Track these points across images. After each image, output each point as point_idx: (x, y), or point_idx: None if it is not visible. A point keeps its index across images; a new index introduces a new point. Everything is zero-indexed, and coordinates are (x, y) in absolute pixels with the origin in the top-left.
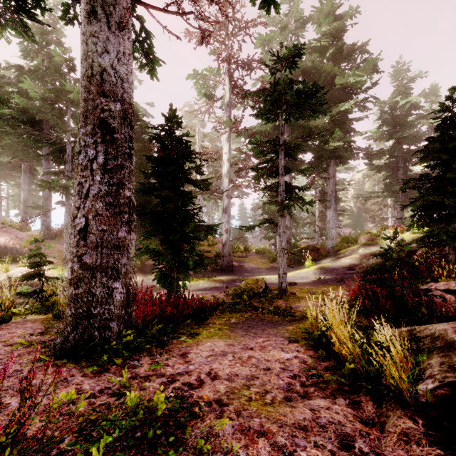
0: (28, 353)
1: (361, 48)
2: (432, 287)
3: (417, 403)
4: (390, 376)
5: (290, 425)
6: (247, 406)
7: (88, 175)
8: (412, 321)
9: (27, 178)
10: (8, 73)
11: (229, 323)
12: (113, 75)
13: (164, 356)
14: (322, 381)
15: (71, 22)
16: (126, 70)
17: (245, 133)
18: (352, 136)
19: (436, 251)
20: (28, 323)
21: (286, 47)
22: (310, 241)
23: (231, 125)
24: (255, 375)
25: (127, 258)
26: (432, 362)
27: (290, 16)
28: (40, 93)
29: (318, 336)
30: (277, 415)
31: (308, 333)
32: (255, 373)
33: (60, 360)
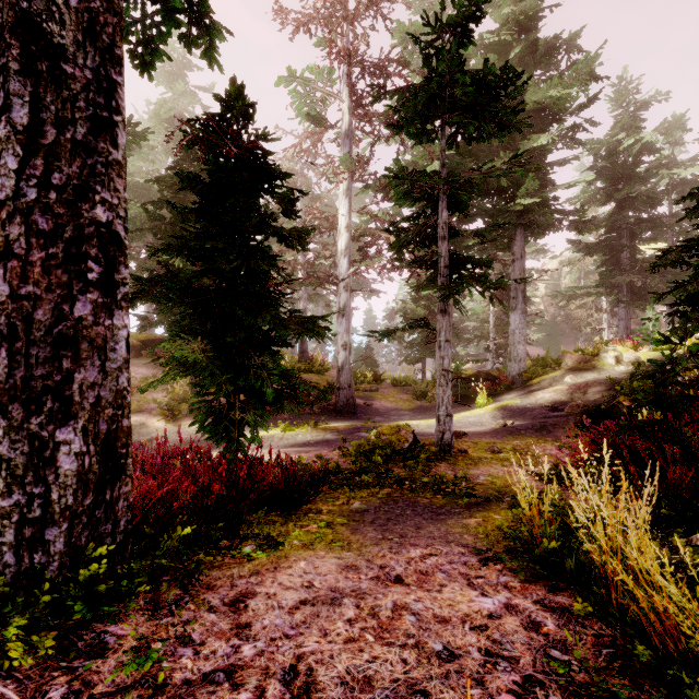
0: None
1: (568, 43)
2: None
3: None
4: None
5: None
6: None
7: None
8: None
9: None
10: None
11: (349, 512)
12: None
13: (189, 609)
14: None
15: None
16: None
17: (375, 185)
18: (553, 189)
19: None
20: None
21: (453, 0)
22: (476, 368)
23: (352, 167)
24: (418, 682)
25: (100, 371)
26: None
27: None
28: None
29: (549, 551)
30: None
31: (520, 541)
32: (418, 676)
33: None
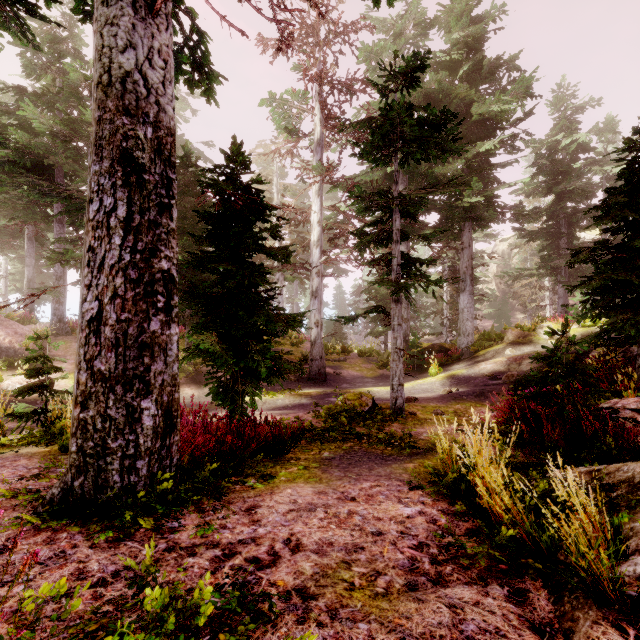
0: (13, 508)
1: (509, 64)
2: (617, 405)
3: (622, 598)
4: (576, 553)
5: (417, 635)
6: (347, 600)
7: (103, 236)
8: (592, 457)
9: (33, 249)
10: (5, 99)
11: (320, 459)
12: (142, 83)
13: (221, 512)
14: (463, 554)
15: (90, 18)
16: (163, 76)
17: (343, 184)
18: (495, 188)
19: (618, 352)
20: (21, 460)
21: (403, 56)
22: (435, 339)
23: (323, 172)
24: (359, 543)
25: (164, 364)
26: (636, 526)
27: (407, 18)
28: (49, 125)
29: (453, 480)
30: (396, 617)
31: (437, 475)
32: (359, 541)
33: (59, 521)
